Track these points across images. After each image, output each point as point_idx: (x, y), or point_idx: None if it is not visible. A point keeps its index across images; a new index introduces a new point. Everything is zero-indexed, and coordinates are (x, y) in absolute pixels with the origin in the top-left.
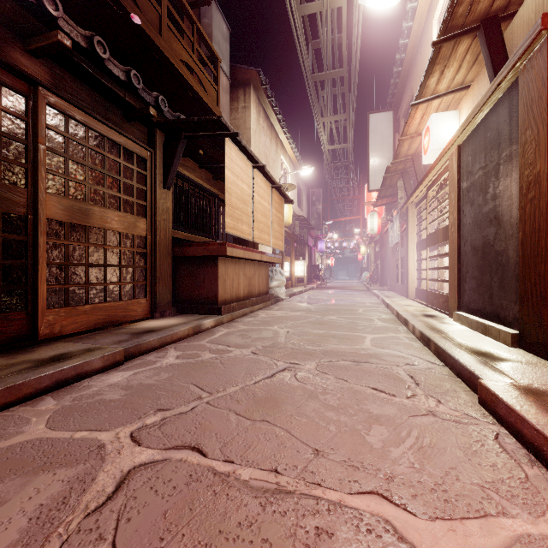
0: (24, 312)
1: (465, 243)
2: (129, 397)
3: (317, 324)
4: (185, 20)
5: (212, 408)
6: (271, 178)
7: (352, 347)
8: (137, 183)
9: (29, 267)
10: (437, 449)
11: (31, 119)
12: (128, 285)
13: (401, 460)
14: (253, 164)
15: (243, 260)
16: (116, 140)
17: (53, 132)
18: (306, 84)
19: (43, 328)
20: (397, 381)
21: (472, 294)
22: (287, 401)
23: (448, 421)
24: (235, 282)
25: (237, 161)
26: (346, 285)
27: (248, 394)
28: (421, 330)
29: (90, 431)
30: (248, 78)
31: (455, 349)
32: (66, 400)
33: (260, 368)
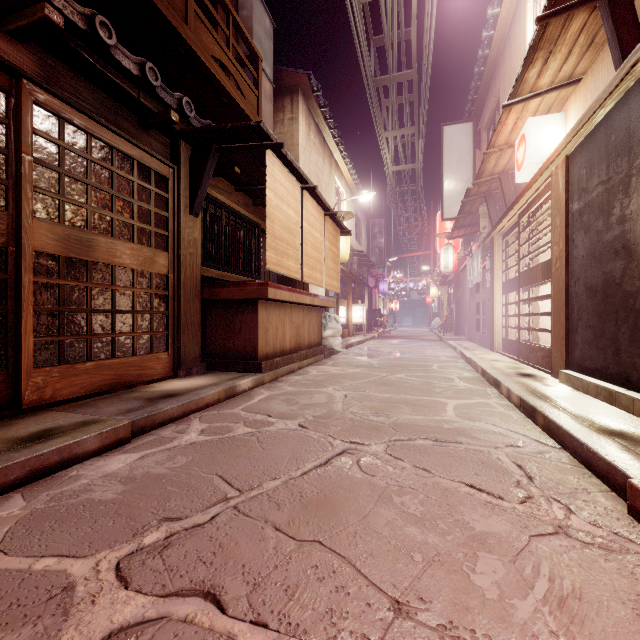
0: (3, 373)
1: (576, 282)
2: (127, 496)
3: (382, 384)
4: (219, 11)
5: (241, 516)
6: (324, 203)
7: (431, 418)
8: (156, 208)
9: (10, 314)
10: (589, 603)
11: (12, 121)
12: (143, 336)
13: (535, 626)
14: (301, 185)
15: (290, 304)
16: (128, 153)
17: (43, 139)
18: (367, 90)
19: (28, 393)
20: (501, 473)
21: (587, 348)
22: (348, 505)
23: (591, 547)
24: (280, 331)
25: (282, 180)
26: (413, 334)
27: (293, 493)
28: (521, 396)
29: (59, 557)
30: (296, 83)
31: (576, 426)
32: (40, 500)
33: (310, 450)
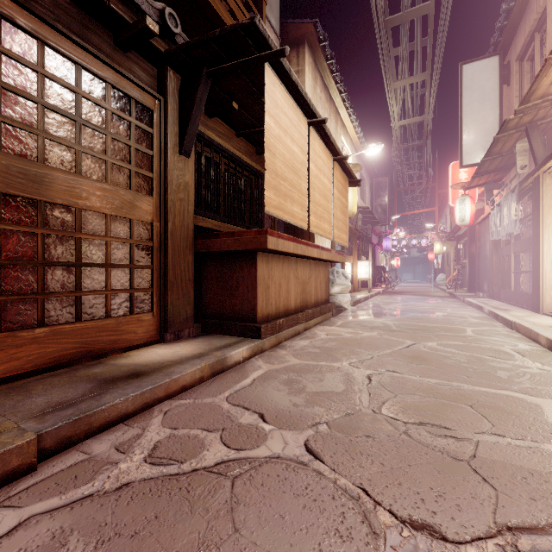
0: None
1: None
2: None
3: (413, 359)
4: None
5: None
6: (334, 144)
7: (539, 448)
8: (137, 144)
9: None
10: None
11: None
12: (121, 294)
13: None
14: (308, 120)
15: (295, 258)
16: (98, 73)
17: None
18: (377, 32)
19: None
20: None
21: None
22: None
23: None
24: (283, 288)
25: (284, 108)
26: (418, 289)
27: None
28: None
29: None
30: (302, 34)
31: None
32: None
33: (331, 549)
